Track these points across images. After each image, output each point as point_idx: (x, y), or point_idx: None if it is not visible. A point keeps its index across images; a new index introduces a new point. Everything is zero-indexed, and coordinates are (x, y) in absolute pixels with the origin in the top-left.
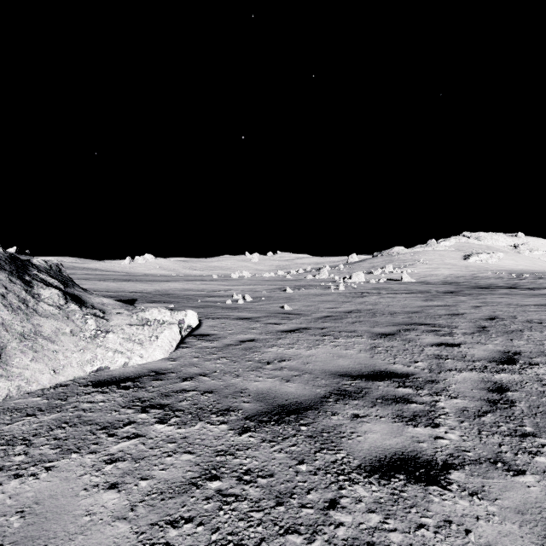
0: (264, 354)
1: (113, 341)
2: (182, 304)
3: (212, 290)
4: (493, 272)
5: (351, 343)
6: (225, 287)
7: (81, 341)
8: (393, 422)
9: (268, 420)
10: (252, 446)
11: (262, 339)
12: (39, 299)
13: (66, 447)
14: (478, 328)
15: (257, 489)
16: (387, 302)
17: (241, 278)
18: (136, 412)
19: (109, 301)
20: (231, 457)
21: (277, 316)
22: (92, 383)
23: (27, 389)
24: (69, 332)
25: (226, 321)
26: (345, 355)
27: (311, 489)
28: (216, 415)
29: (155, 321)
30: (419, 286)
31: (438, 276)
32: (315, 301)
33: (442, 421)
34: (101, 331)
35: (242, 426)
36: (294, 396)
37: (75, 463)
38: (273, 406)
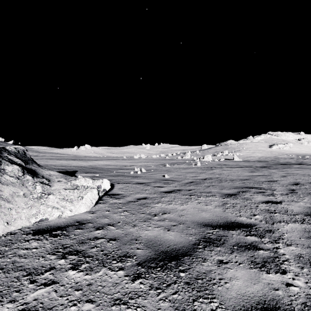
0: (153, 208)
1: (52, 200)
2: (103, 174)
3: (122, 165)
4: (287, 155)
5: (209, 200)
6: (130, 164)
7: (30, 201)
8: (250, 268)
9: (155, 266)
10: (142, 294)
11: (151, 198)
12: (4, 173)
13: None
14: (289, 190)
15: None
16: (227, 173)
17: (139, 158)
18: (57, 258)
19: (54, 173)
20: (124, 307)
21: (161, 182)
22: (33, 231)
23: None
24: (22, 194)
25: (129, 185)
26: (206, 209)
27: None
28: (116, 261)
29: (82, 186)
30: (244, 163)
31: (255, 157)
32: (183, 172)
33: (287, 268)
34: (44, 193)
35: (135, 272)
36: (174, 243)
37: None
38: (158, 252)
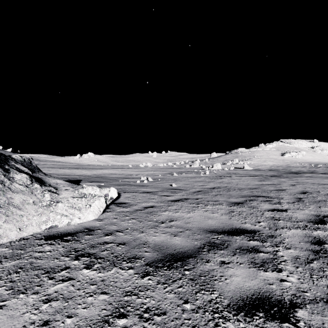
0: (160, 216)
1: (61, 208)
2: (109, 183)
3: (128, 174)
4: (299, 163)
5: (216, 209)
6: (136, 173)
7: (39, 208)
8: (249, 268)
9: (162, 266)
10: (150, 287)
11: (158, 206)
12: (13, 181)
13: (17, 288)
14: (296, 199)
15: (153, 326)
16: (236, 182)
17: (146, 167)
18: (71, 259)
19: (61, 182)
20: (135, 297)
21: (168, 191)
22: (45, 237)
23: (0, 242)
24: (32, 202)
25: (136, 194)
26: (212, 217)
27: (194, 326)
28: (126, 261)
29: (89, 194)
30: (255, 172)
31: (266, 166)
32: (191, 181)
33: (283, 267)
34: (53, 201)
35: (144, 270)
36: (180, 247)
37: (21, 302)
38: (165, 255)
